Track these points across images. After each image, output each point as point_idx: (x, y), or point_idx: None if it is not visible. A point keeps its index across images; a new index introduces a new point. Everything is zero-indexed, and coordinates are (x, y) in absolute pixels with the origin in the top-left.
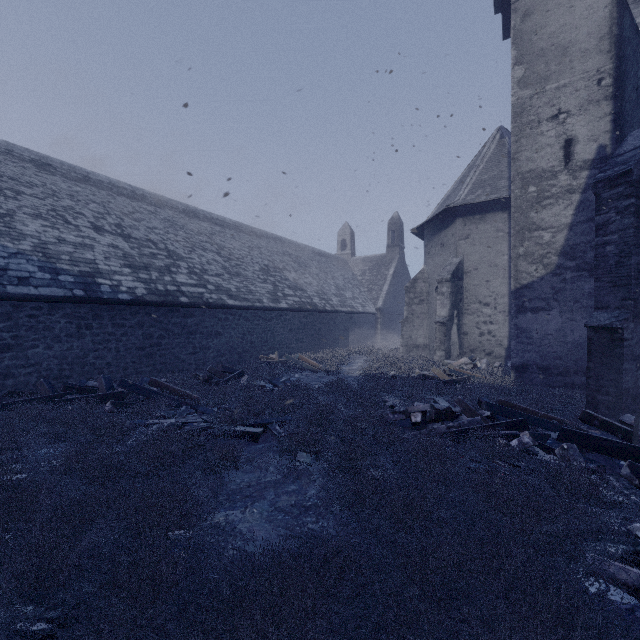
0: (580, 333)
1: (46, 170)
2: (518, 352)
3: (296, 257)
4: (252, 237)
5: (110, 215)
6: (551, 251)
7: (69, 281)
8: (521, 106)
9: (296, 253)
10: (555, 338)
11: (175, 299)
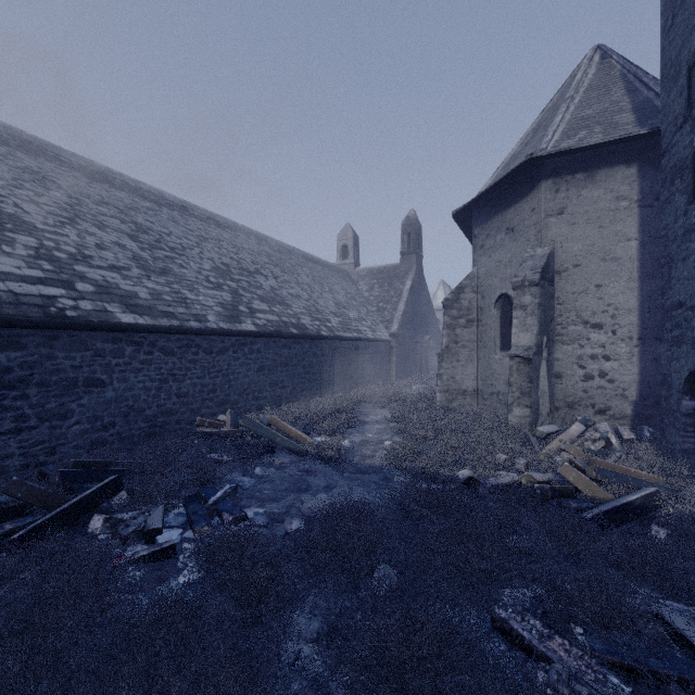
0: None
1: None
2: None
3: (278, 260)
4: (209, 225)
5: None
6: None
7: None
8: None
9: (279, 255)
10: None
11: None
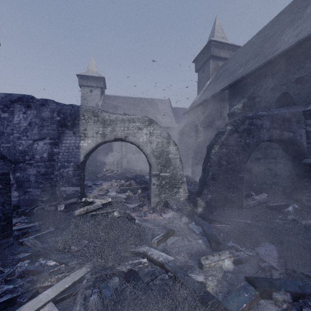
0: None
1: None
2: None
3: None
4: None
5: None
6: None
7: None
8: None
9: None
10: None
11: None
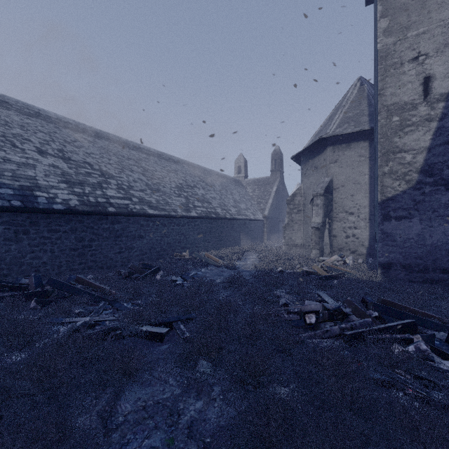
0: (438, 237)
1: (2, 106)
2: (384, 252)
3: (204, 178)
4: (171, 163)
5: (54, 142)
6: (412, 169)
7: (8, 193)
8: (386, 51)
9: (204, 175)
10: (416, 241)
11: (104, 209)
